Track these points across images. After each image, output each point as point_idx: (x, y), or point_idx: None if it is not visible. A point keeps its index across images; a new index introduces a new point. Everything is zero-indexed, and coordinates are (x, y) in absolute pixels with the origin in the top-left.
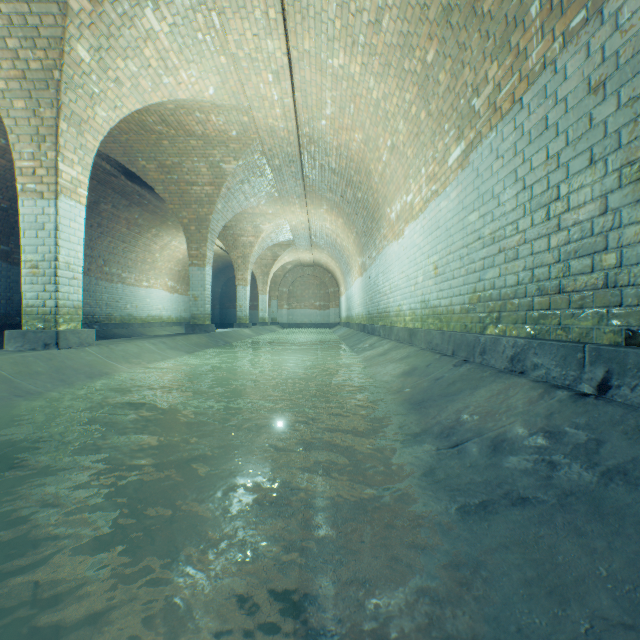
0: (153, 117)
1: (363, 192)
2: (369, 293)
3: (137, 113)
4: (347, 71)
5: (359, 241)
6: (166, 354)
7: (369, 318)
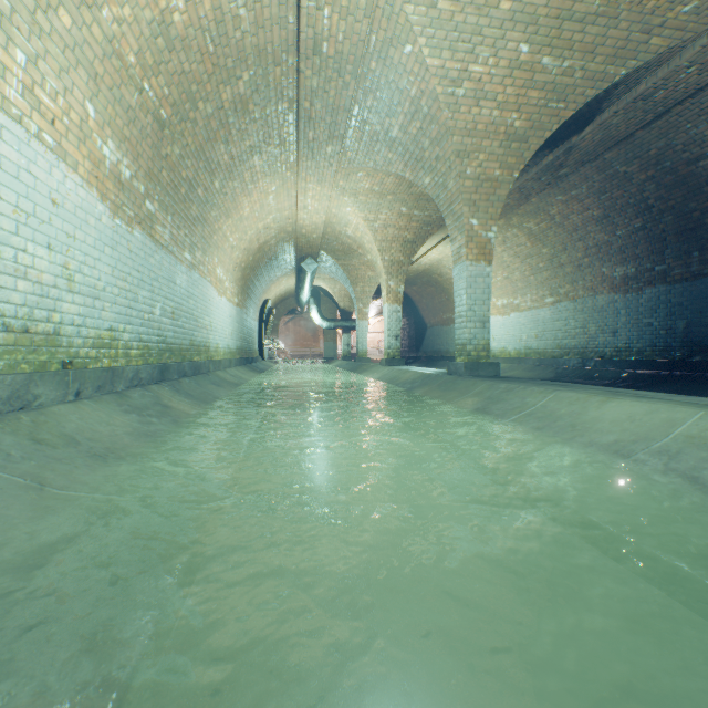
0: (415, 190)
1: (220, 197)
2: (169, 302)
3: (423, 193)
4: (265, 221)
5: (152, 141)
6: (376, 375)
7: (167, 351)
